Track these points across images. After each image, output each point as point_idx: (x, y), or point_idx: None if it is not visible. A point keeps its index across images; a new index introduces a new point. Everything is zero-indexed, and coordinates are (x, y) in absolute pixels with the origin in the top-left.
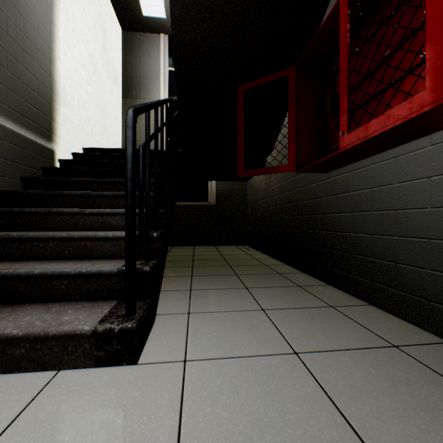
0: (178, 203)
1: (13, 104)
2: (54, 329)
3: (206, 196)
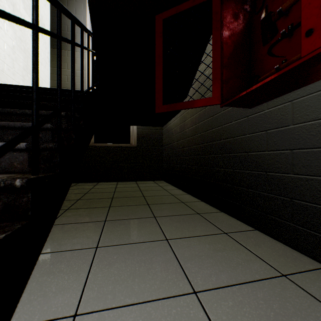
0: (103, 144)
1: None
2: None
3: (128, 139)
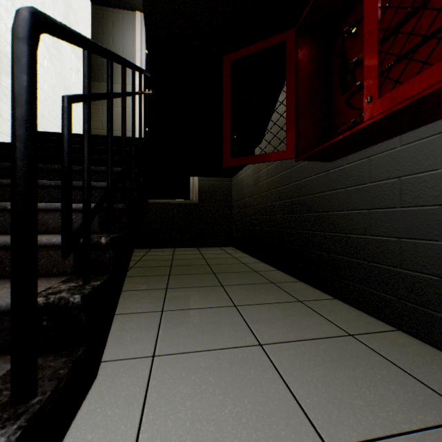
0: (157, 201)
1: None
2: None
3: (188, 194)
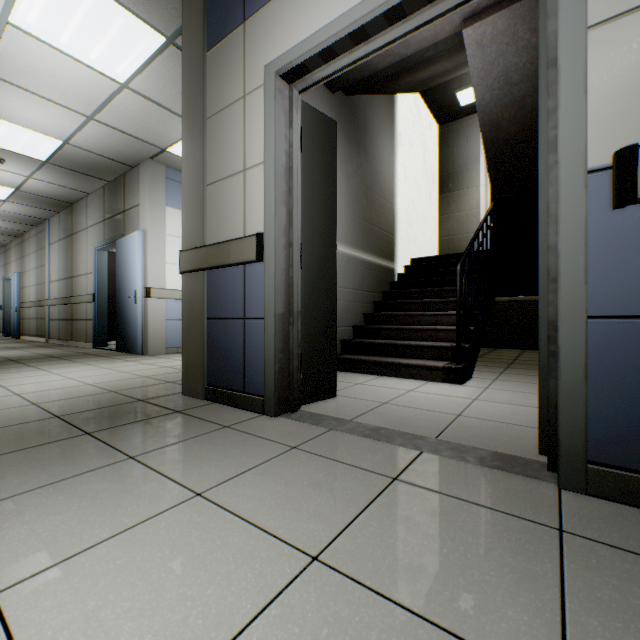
0: (503, 299)
1: (378, 246)
2: (427, 364)
3: None
